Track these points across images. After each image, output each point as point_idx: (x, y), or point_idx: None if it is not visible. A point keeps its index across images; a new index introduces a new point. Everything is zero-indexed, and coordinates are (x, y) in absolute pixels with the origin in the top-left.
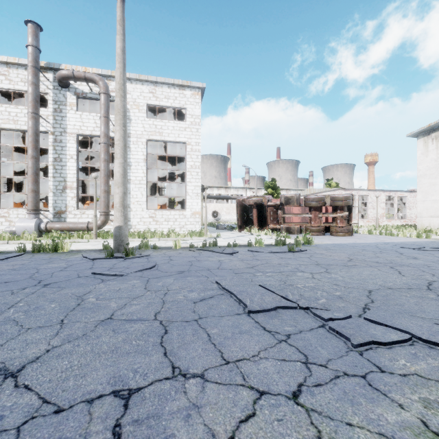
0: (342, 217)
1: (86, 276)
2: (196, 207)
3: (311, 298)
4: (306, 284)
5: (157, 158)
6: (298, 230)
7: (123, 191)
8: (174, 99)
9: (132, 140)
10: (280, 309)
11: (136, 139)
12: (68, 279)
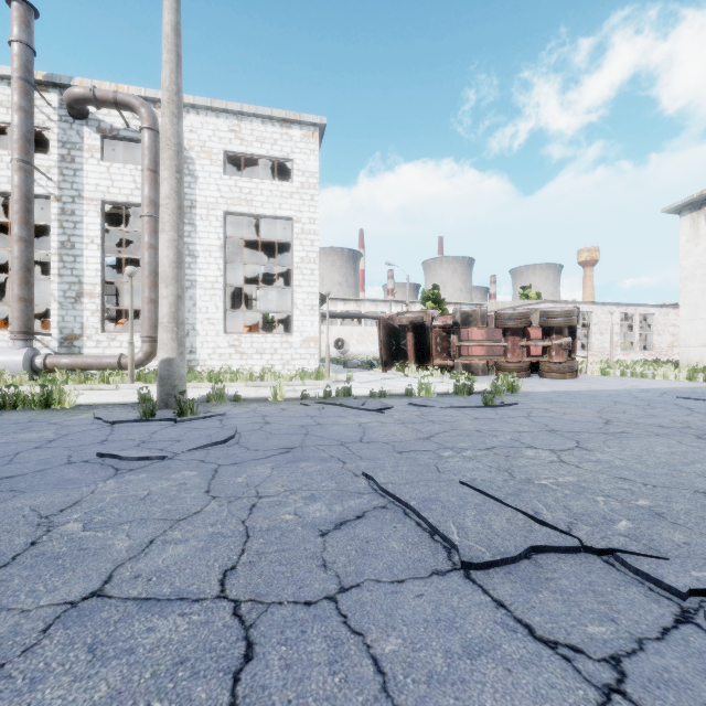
0: (560, 345)
1: (83, 461)
2: (310, 329)
3: (592, 518)
4: (557, 477)
5: (244, 249)
6: (484, 368)
7: (177, 292)
8: (272, 144)
9: (198, 214)
10: (537, 552)
11: (206, 211)
12: (41, 469)
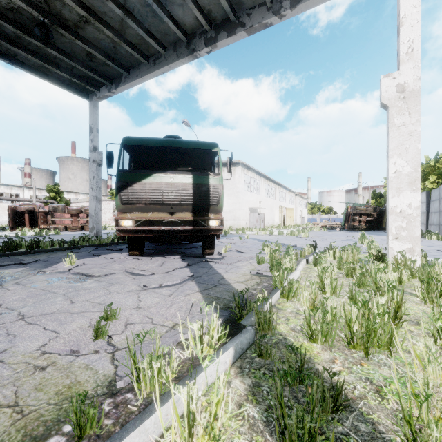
0: None
1: None
2: None
3: None
4: None
5: None
6: (64, 228)
7: None
8: None
9: None
10: None
11: None
12: None
